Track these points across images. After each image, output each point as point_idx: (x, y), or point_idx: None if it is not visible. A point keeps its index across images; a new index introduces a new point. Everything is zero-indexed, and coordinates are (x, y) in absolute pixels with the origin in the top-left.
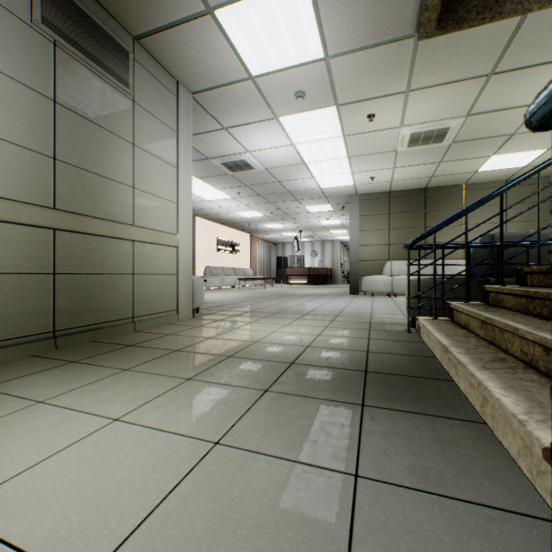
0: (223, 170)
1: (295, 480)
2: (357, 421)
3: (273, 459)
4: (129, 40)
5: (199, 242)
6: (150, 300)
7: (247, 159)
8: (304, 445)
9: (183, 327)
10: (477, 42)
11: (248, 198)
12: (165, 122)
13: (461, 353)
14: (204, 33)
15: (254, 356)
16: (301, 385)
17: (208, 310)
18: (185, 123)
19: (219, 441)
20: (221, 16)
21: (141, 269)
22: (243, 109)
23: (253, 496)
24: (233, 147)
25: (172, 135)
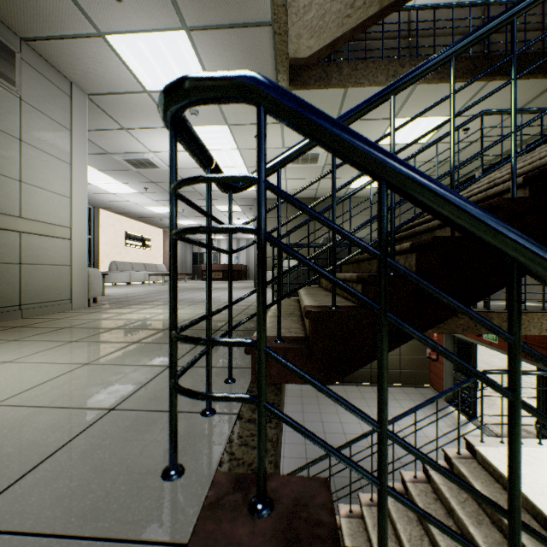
0: (127, 166)
1: (132, 370)
2: (189, 349)
3: (123, 366)
4: (16, 40)
5: (104, 236)
6: (40, 289)
7: (150, 158)
8: (146, 360)
9: (76, 313)
10: (322, 99)
11: (157, 194)
12: (57, 120)
13: (274, 312)
14: (97, 49)
15: (136, 327)
16: (164, 339)
17: (107, 301)
18: (80, 122)
19: (89, 363)
20: (112, 41)
21: (30, 259)
22: (142, 116)
23: (102, 377)
24: (135, 146)
25: (66, 133)
